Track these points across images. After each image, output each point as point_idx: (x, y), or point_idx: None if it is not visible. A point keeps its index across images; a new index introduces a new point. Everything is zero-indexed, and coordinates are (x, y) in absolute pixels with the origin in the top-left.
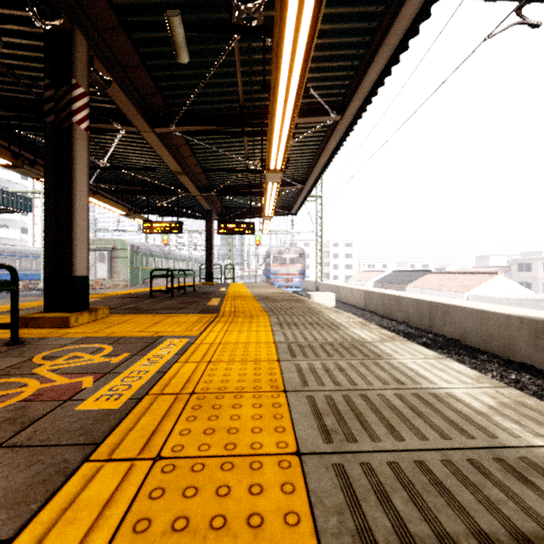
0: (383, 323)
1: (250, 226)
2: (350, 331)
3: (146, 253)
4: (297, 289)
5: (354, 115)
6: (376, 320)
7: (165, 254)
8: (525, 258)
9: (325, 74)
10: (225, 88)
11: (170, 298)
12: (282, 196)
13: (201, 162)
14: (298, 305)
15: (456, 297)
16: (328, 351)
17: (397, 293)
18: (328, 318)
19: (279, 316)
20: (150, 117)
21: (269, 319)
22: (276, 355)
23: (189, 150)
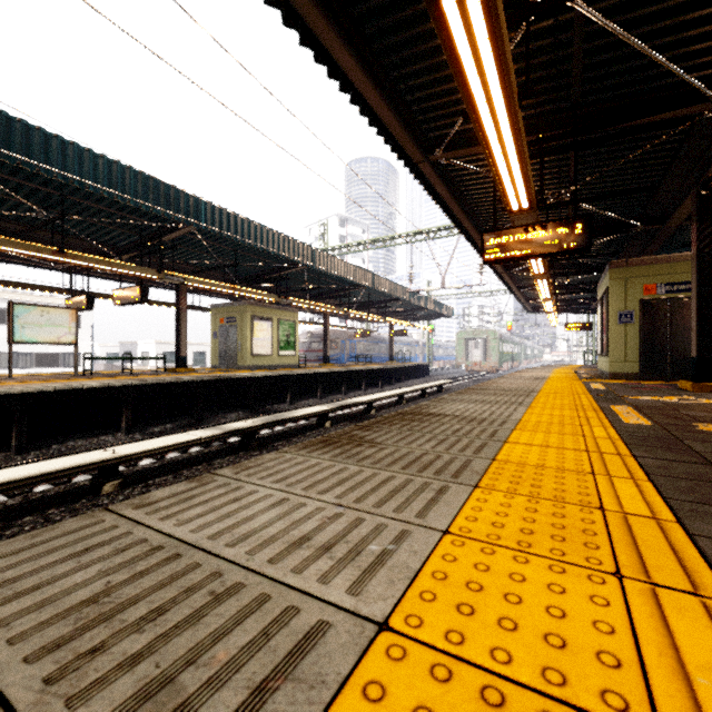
0: None
1: None
2: None
3: (503, 340)
4: None
5: None
6: None
7: (509, 339)
8: None
9: None
10: None
11: None
12: None
13: None
14: None
15: None
16: None
17: None
18: None
19: None
20: None
21: None
22: None
23: None
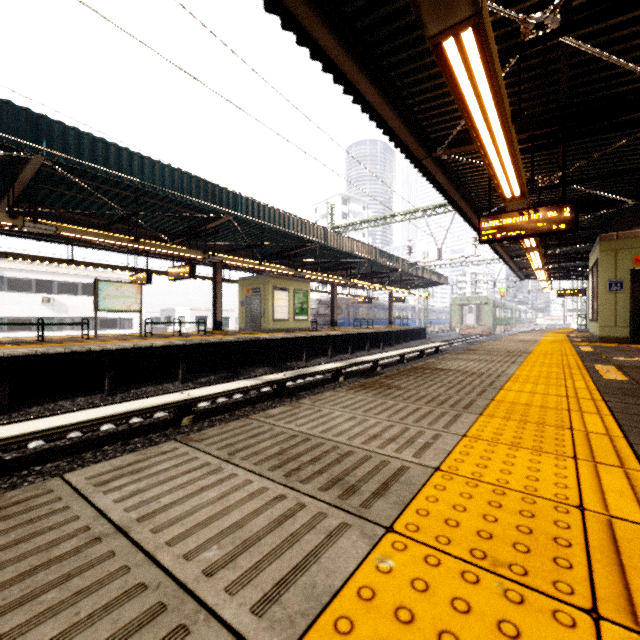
0: None
1: None
2: None
3: (496, 305)
4: None
5: None
6: None
7: (502, 305)
8: None
9: None
10: None
11: None
12: None
13: None
14: None
15: None
16: None
17: None
18: None
19: None
20: None
21: None
22: None
23: None
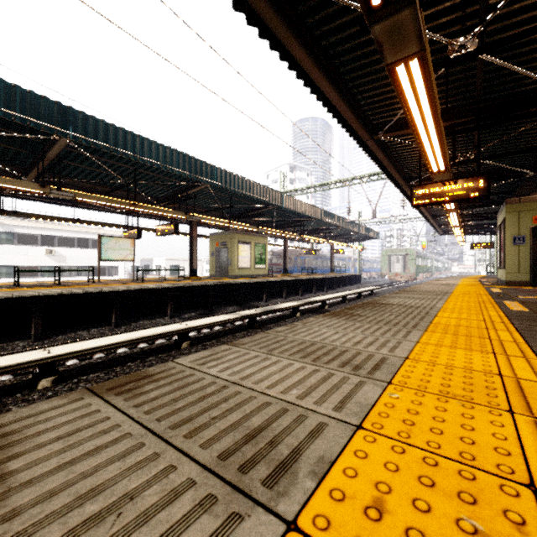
0: None
1: None
2: None
3: (419, 256)
4: None
5: None
6: None
7: (424, 255)
8: None
9: None
10: None
11: None
12: None
13: None
14: None
15: None
16: None
17: None
18: None
19: None
20: None
21: None
22: None
23: None
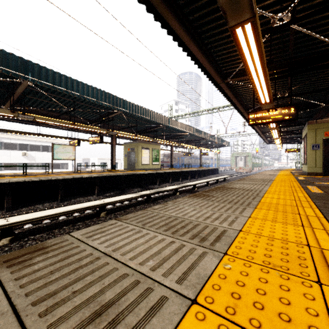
0: None
1: None
2: None
3: (254, 157)
4: None
5: None
6: None
7: (257, 156)
8: None
9: None
10: None
11: None
12: None
13: None
14: None
15: None
16: None
17: None
18: None
19: None
20: None
21: None
22: None
23: None
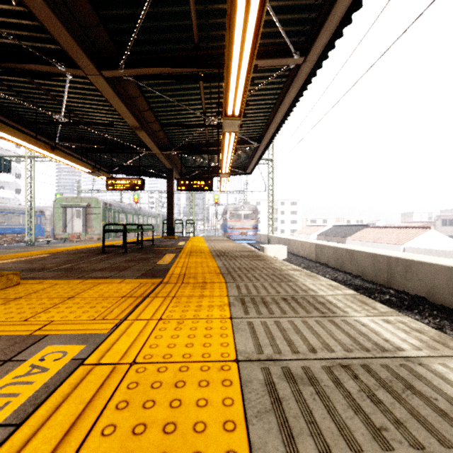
0: (338, 276)
1: (208, 183)
2: (356, 321)
3: (118, 210)
4: (251, 241)
5: (318, 55)
6: (330, 273)
7: (135, 211)
8: (449, 215)
9: (290, 2)
10: (177, 21)
11: (122, 254)
12: (238, 156)
13: (160, 118)
14: (260, 264)
15: (393, 249)
16: (360, 405)
17: (349, 247)
18: (304, 287)
19: (239, 283)
20: (97, 59)
21: (227, 288)
22: (245, 432)
23: (146, 104)
